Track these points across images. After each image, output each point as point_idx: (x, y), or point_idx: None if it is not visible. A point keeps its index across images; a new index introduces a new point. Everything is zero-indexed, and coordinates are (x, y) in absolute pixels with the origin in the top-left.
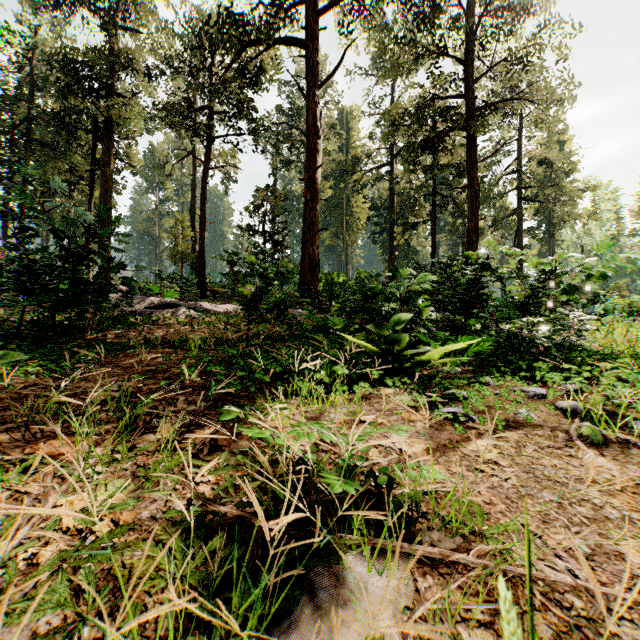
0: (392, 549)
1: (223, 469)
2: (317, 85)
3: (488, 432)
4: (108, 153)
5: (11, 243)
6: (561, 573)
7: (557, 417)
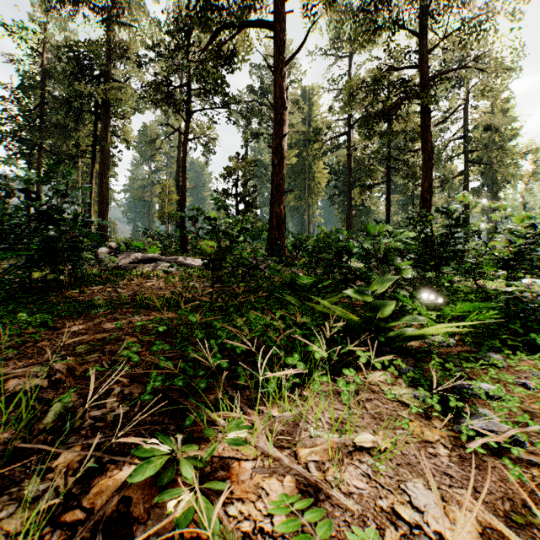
0: None
1: None
2: (283, 61)
3: None
4: (106, 130)
5: None
6: None
7: None
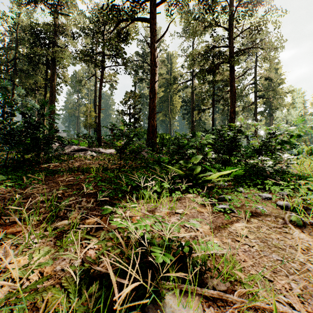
0: (191, 291)
1: (101, 242)
2: (155, 41)
3: (242, 218)
4: (53, 75)
5: (1, 120)
6: (285, 305)
7: (277, 210)
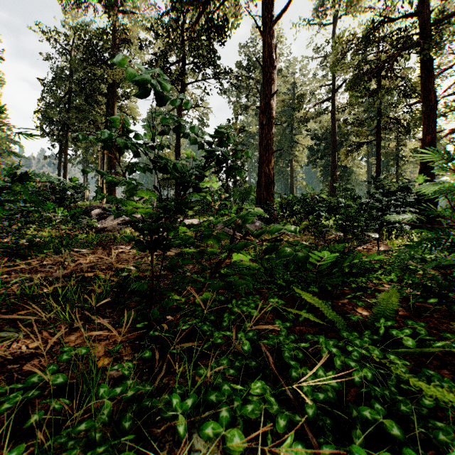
0: None
1: None
2: (272, 20)
3: None
4: (114, 108)
5: None
6: None
7: None
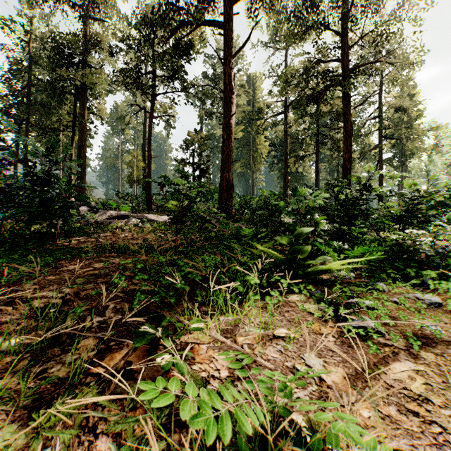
0: None
1: (124, 422)
2: (232, 55)
3: (402, 351)
4: (84, 108)
5: None
6: None
7: None
